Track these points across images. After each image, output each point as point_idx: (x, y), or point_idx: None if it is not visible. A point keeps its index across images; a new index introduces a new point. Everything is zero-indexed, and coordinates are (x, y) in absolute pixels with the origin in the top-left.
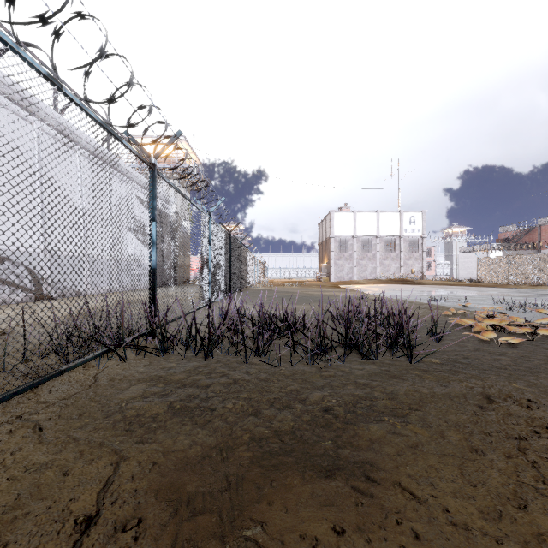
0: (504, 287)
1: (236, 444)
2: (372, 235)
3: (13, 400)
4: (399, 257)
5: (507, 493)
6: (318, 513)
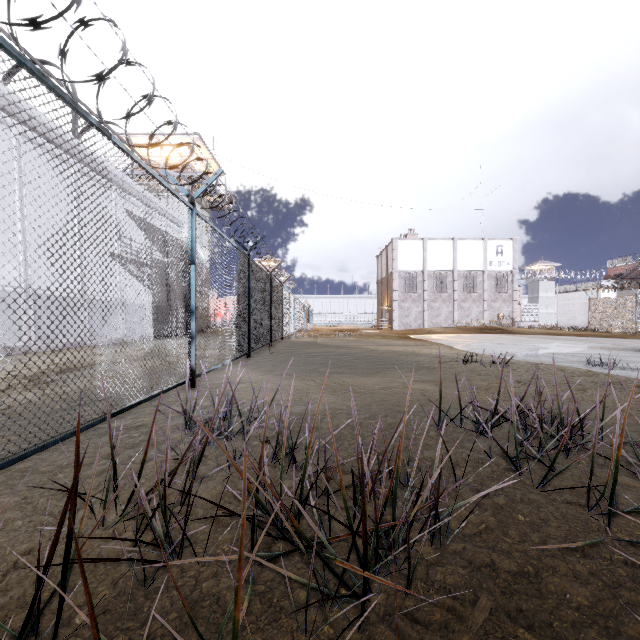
0: None
1: None
2: (448, 270)
3: None
4: (482, 298)
5: None
6: None
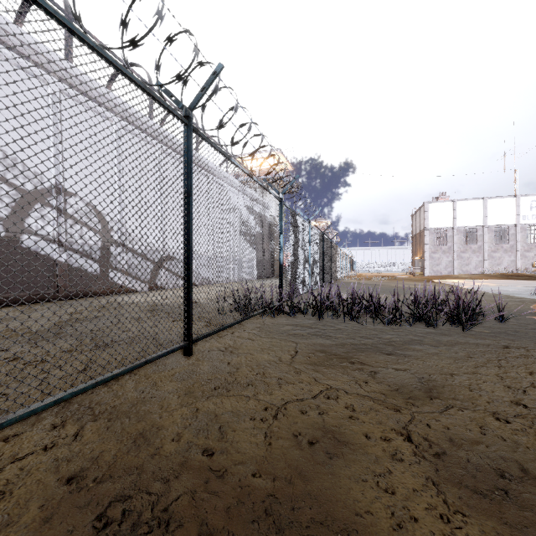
0: None
1: (344, 344)
2: (478, 225)
3: (235, 326)
4: (514, 248)
5: (473, 366)
6: (380, 359)
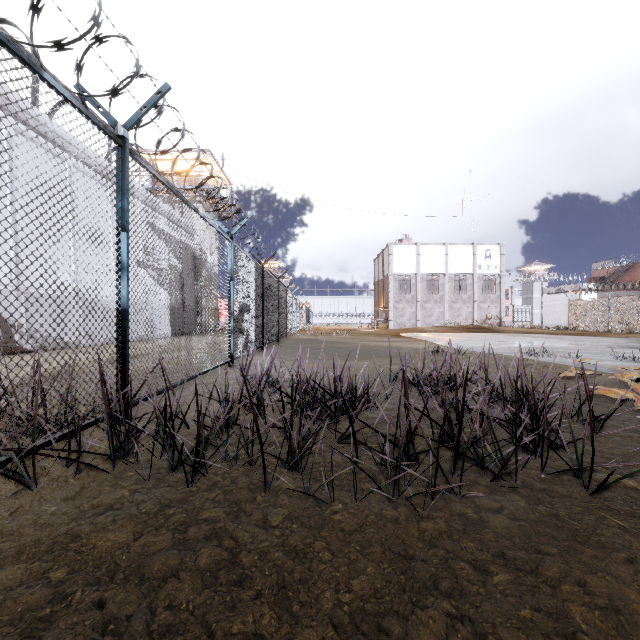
0: (606, 336)
1: None
2: (440, 273)
3: None
4: (472, 299)
5: None
6: None
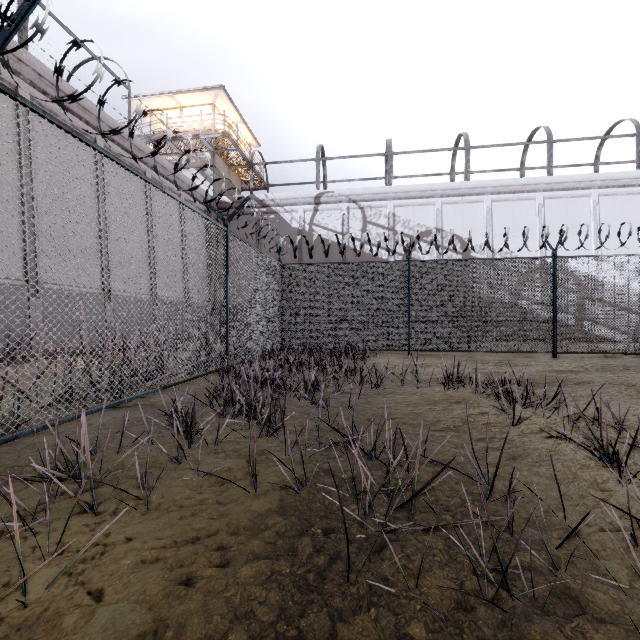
0: None
1: None
2: None
3: (618, 358)
4: None
5: None
6: None
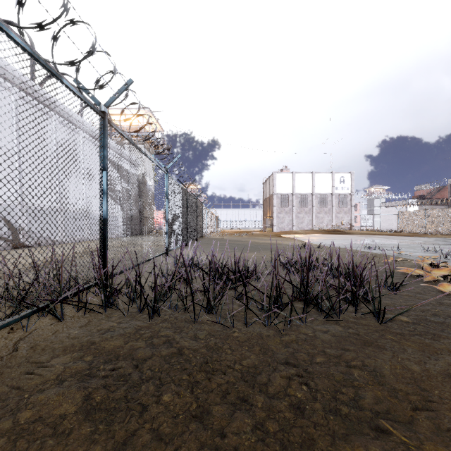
0: (423, 236)
1: None
2: (309, 193)
3: None
4: (331, 211)
5: None
6: None
